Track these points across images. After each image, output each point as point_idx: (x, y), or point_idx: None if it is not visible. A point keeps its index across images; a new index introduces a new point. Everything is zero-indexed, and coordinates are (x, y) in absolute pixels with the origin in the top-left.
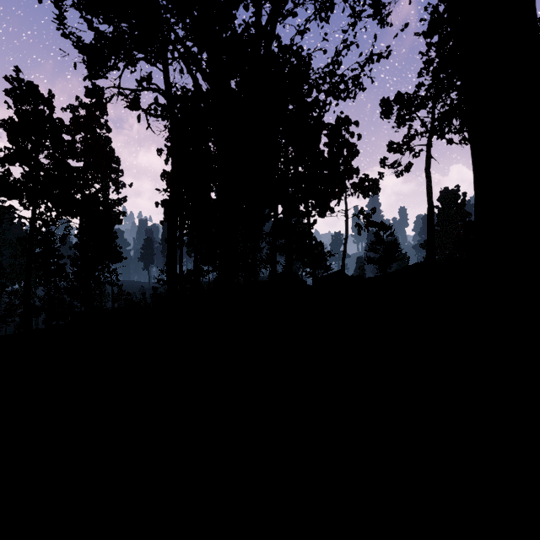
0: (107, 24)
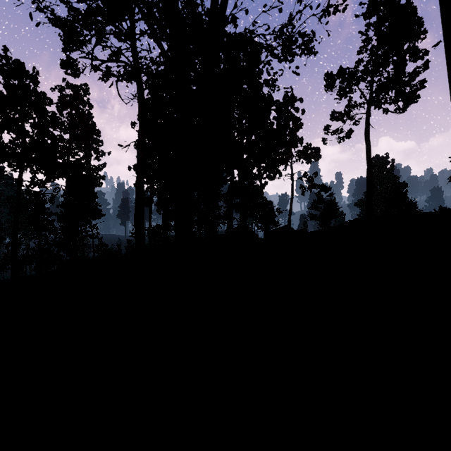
0: (79, 0)
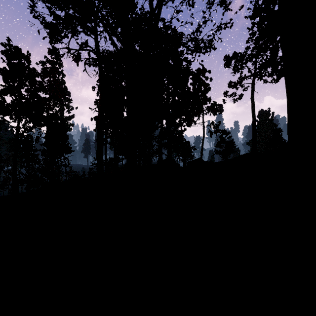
0: (61, 10)
